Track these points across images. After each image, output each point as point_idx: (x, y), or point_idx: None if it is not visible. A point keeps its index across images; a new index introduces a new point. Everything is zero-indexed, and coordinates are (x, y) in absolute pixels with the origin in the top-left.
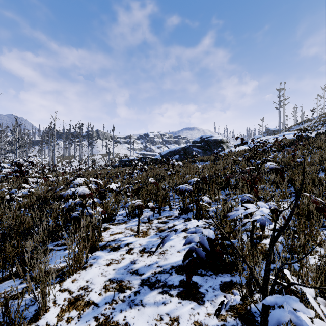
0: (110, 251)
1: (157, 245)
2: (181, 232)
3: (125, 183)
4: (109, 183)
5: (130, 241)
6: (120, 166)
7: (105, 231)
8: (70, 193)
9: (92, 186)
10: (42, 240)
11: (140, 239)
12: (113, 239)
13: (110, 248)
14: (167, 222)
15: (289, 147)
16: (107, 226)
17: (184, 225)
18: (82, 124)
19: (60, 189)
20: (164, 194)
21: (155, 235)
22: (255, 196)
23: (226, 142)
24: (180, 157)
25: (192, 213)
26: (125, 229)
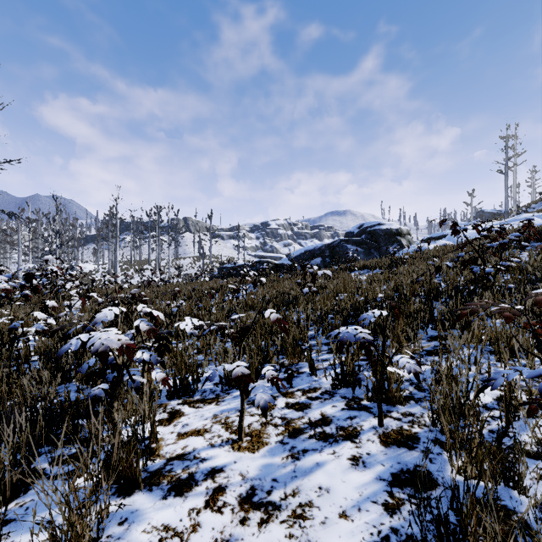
0: (168, 494)
1: (284, 481)
2: (342, 441)
3: (225, 309)
4: (196, 308)
5: (219, 461)
6: (220, 276)
7: (170, 423)
8: (73, 348)
9: (142, 324)
10: (13, 457)
11: (244, 455)
12: (183, 451)
13: (169, 483)
14: (307, 408)
15: (539, 242)
16: (177, 407)
17: (348, 420)
18: (160, 207)
19: (83, 327)
20: (299, 338)
21: (280, 444)
22: (506, 348)
23: (407, 235)
24: (324, 261)
25: (365, 387)
26: (212, 420)
